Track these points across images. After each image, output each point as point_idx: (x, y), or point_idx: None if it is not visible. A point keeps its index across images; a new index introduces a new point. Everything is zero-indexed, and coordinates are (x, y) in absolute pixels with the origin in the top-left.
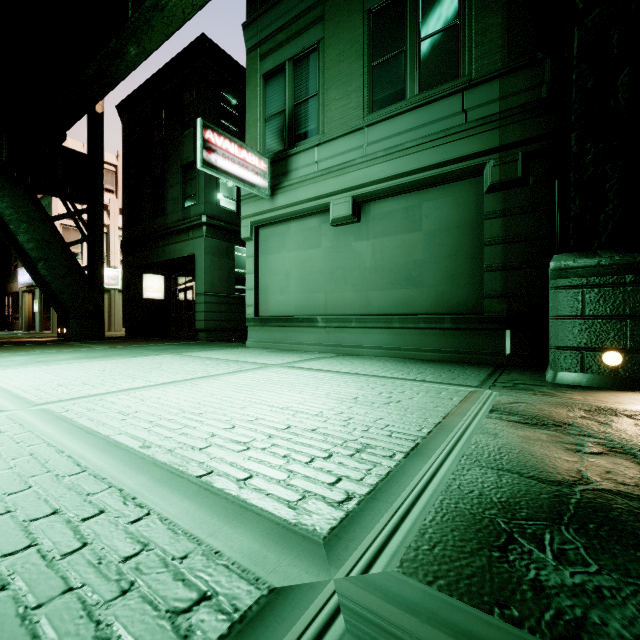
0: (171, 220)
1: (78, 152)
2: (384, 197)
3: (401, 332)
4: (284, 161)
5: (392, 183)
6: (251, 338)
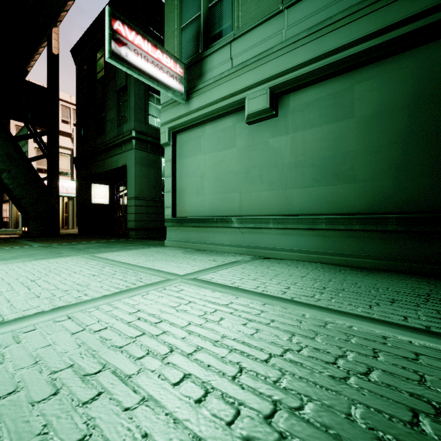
0: (109, 137)
1: (38, 85)
2: (306, 85)
3: (328, 234)
4: (199, 64)
5: (318, 64)
6: (169, 237)
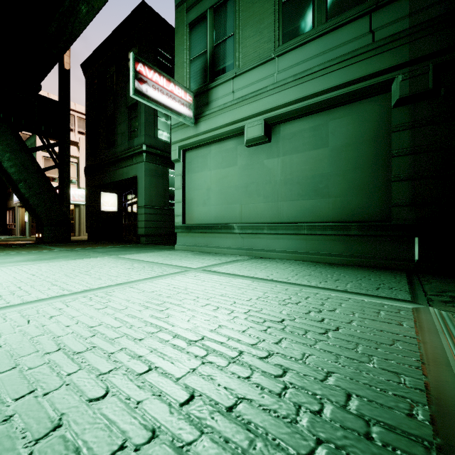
0: (120, 150)
1: (51, 99)
2: (293, 118)
3: (309, 238)
4: (206, 93)
5: (301, 104)
6: (179, 242)
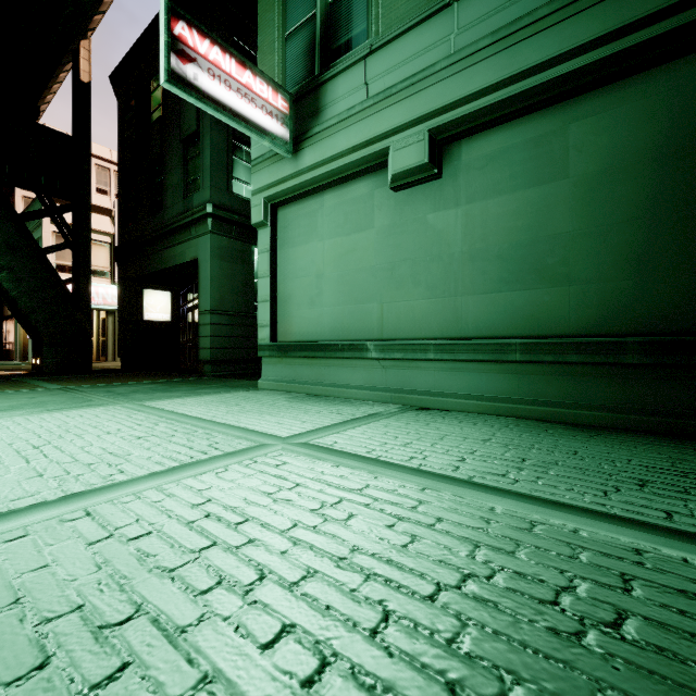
0: (170, 215)
1: (57, 132)
2: (489, 125)
3: (525, 370)
4: (314, 93)
5: (509, 91)
6: (266, 375)
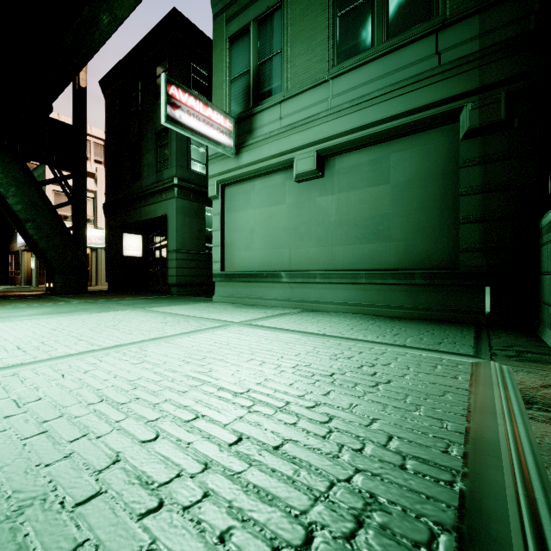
0: (146, 183)
1: (64, 123)
2: (349, 150)
3: (368, 288)
4: (249, 120)
5: (358, 134)
6: (217, 293)
